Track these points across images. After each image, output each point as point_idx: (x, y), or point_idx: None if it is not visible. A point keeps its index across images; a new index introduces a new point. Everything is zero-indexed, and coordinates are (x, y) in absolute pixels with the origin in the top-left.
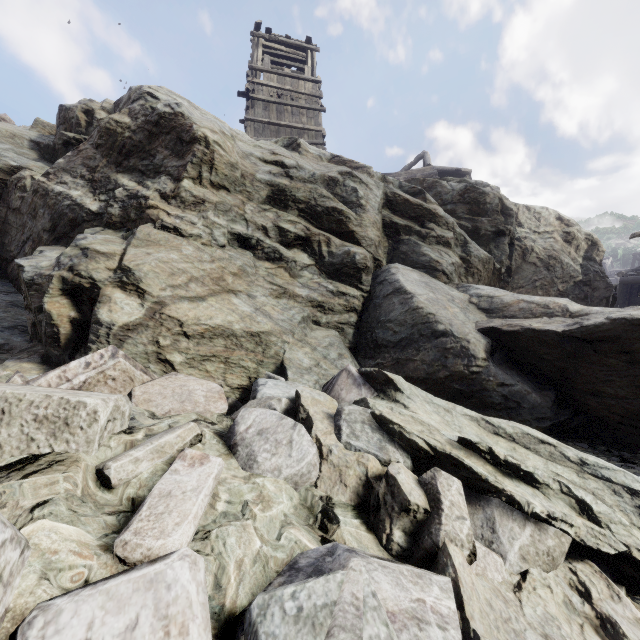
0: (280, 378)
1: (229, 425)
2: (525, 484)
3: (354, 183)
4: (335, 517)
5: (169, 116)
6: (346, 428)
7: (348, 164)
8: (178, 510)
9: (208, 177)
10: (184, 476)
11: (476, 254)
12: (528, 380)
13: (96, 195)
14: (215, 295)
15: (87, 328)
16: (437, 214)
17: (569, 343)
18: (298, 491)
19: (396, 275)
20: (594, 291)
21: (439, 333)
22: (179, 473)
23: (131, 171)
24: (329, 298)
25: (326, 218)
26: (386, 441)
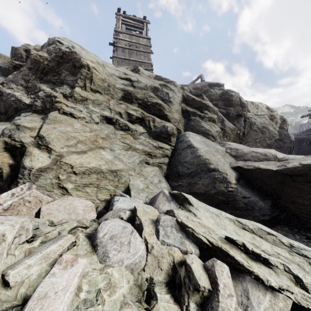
0: (127, 196)
1: (96, 227)
2: (264, 265)
3: (167, 90)
4: (155, 294)
5: (68, 53)
6: (162, 231)
7: (164, 80)
8: (49, 310)
9: (89, 86)
10: (58, 278)
11: (228, 126)
12: (257, 194)
13: (29, 95)
14: (92, 150)
15: (19, 169)
16: (209, 106)
17: (279, 176)
18: (133, 274)
19: (188, 138)
20: (284, 144)
21: (211, 169)
22: (55, 276)
23: (48, 82)
24: (154, 150)
25: (152, 108)
26: (184, 238)
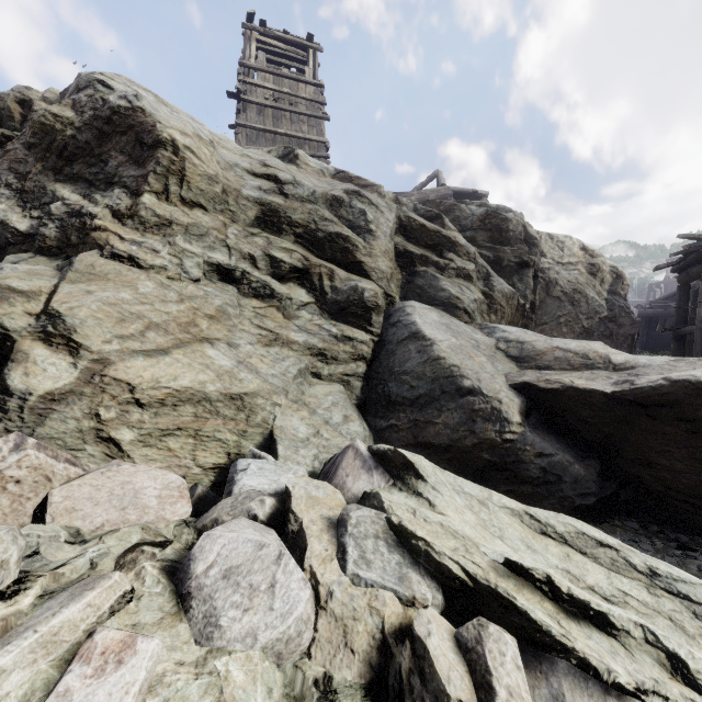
0: (268, 456)
1: (190, 542)
2: (597, 630)
3: (362, 204)
4: None
5: (125, 111)
6: (353, 549)
7: (355, 181)
8: None
9: (177, 192)
10: None
11: (499, 288)
12: (569, 446)
13: (26, 210)
14: (183, 346)
15: None
16: (457, 242)
17: (619, 406)
18: (282, 668)
19: (412, 316)
20: (619, 328)
21: (465, 390)
22: (71, 699)
23: (75, 180)
24: (332, 344)
25: (329, 245)
26: (408, 565)
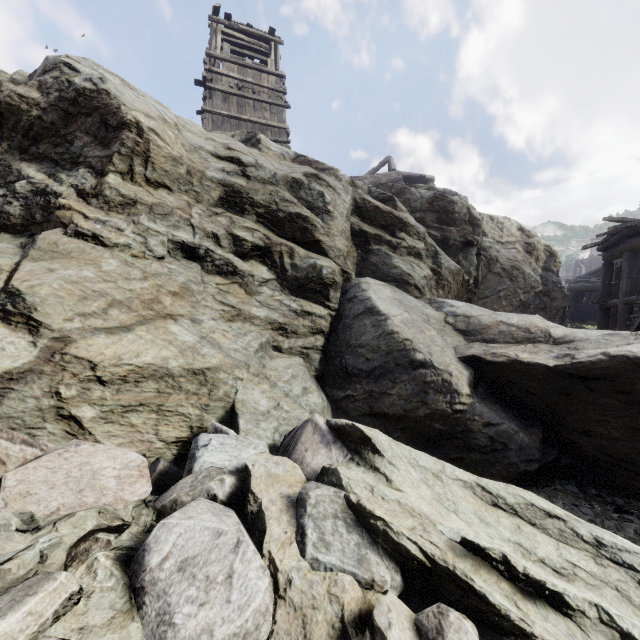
0: (229, 430)
1: (148, 524)
2: (553, 610)
3: (320, 186)
4: None
5: (90, 93)
6: (312, 531)
7: (314, 165)
8: None
9: (142, 172)
10: None
11: (447, 266)
12: (513, 415)
13: None
14: (146, 323)
15: None
16: (408, 223)
17: (560, 378)
18: None
19: (367, 292)
20: (552, 301)
21: (417, 363)
22: None
23: (41, 160)
24: (292, 319)
25: (289, 225)
26: (366, 545)
